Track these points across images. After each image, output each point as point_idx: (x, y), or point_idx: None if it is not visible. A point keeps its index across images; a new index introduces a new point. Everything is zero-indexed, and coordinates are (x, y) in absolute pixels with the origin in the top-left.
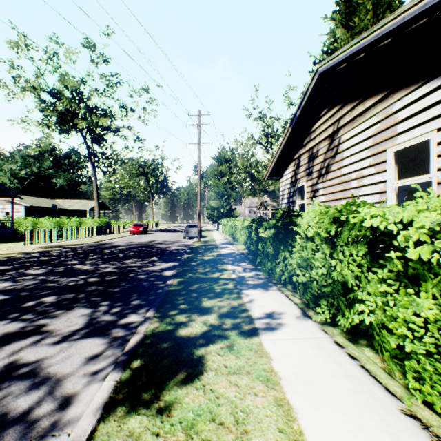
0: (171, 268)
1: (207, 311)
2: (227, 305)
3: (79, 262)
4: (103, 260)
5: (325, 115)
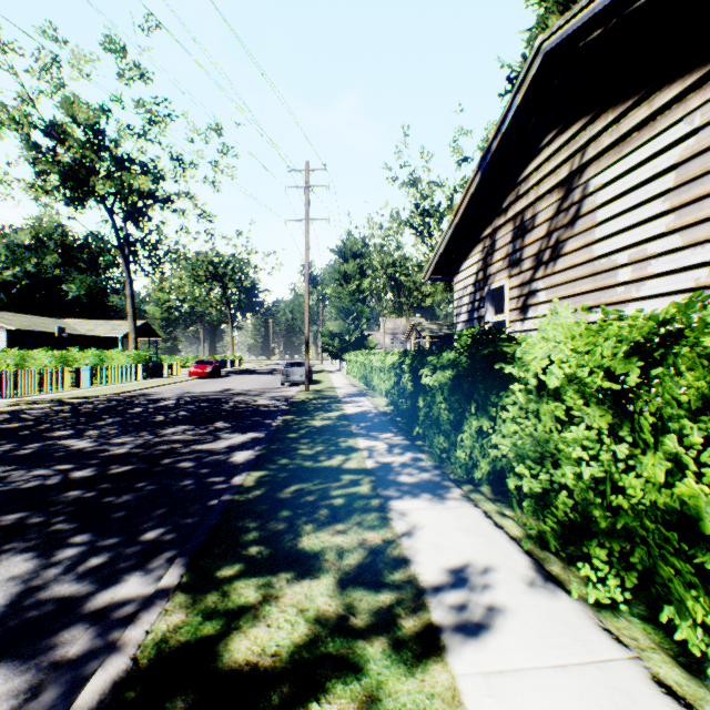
0: (248, 445)
1: (312, 567)
2: (357, 545)
3: (74, 432)
4: (121, 428)
5: (552, 143)
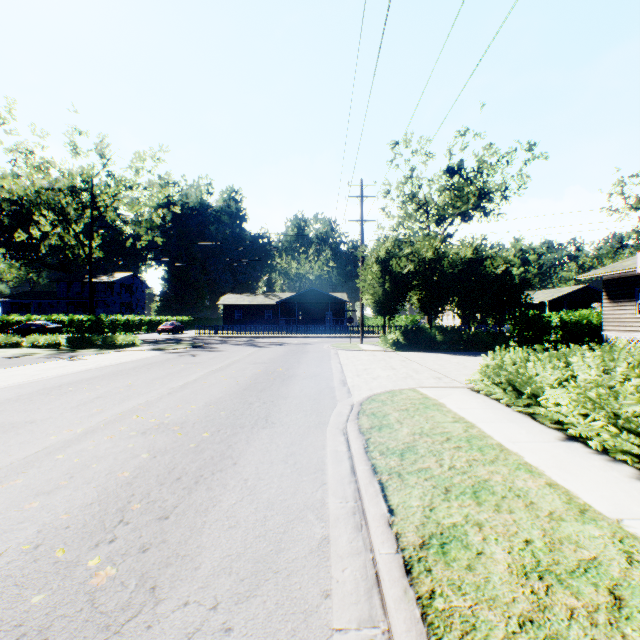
0: None
1: None
2: None
3: None
4: None
5: None
